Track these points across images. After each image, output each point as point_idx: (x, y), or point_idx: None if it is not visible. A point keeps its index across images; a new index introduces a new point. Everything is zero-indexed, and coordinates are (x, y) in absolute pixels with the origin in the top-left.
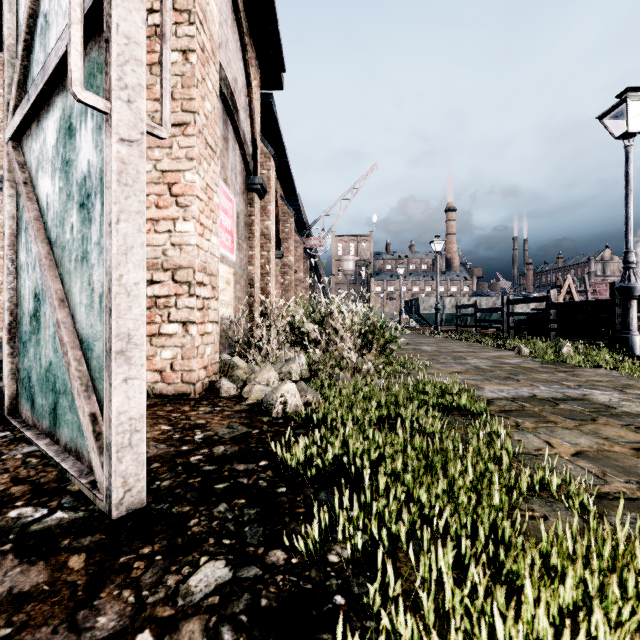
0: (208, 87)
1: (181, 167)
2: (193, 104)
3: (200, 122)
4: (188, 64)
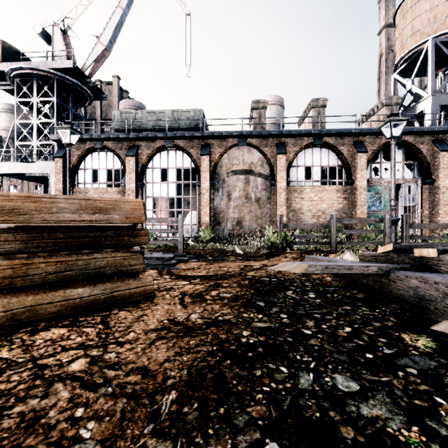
0: (445, 196)
1: (438, 210)
2: (440, 202)
3: (442, 203)
4: (439, 196)
